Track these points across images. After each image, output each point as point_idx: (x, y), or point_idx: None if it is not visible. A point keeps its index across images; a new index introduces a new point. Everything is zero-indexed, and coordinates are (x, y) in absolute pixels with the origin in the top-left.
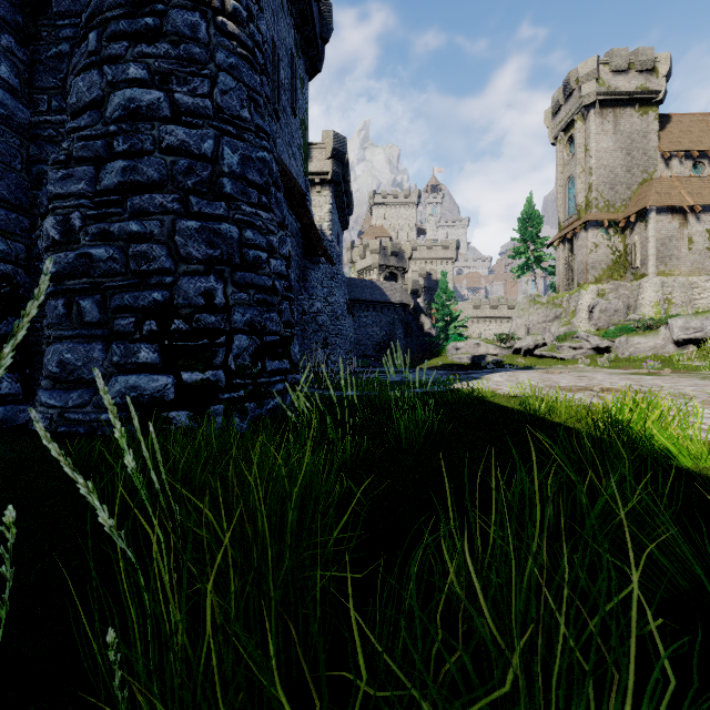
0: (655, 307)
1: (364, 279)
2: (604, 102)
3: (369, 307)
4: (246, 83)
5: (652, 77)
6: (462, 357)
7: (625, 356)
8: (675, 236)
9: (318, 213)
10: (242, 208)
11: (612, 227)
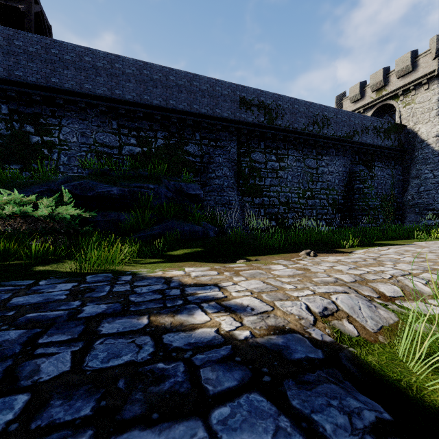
0: None
1: None
2: None
3: None
4: None
5: None
6: None
7: None
8: None
9: None
10: None
11: None
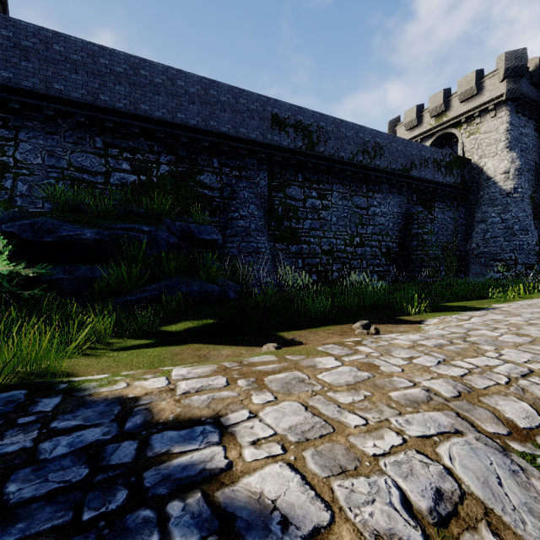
0: None
1: None
2: None
3: None
4: (521, 206)
5: None
6: None
7: None
8: None
9: None
10: (519, 237)
11: None
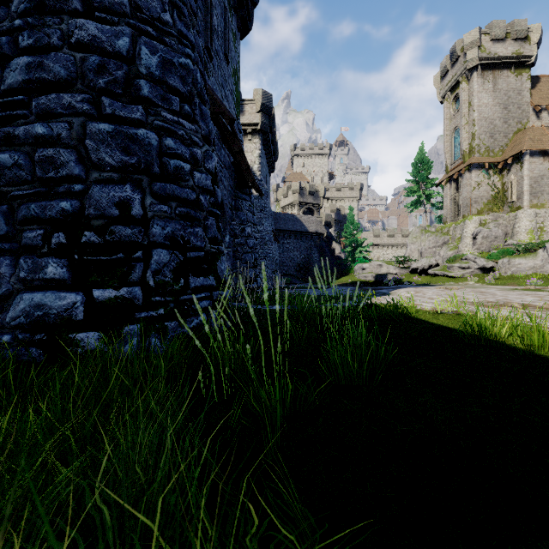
0: (529, 234)
1: (287, 213)
2: (484, 66)
3: (291, 236)
4: None
5: (526, 44)
6: (367, 276)
7: (507, 275)
8: (546, 175)
9: (250, 157)
10: (162, 114)
11: (492, 169)
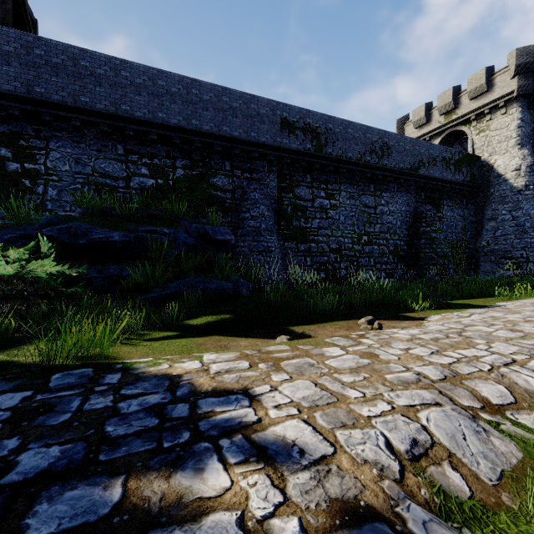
0: None
1: None
2: None
3: None
4: (532, 204)
5: None
6: None
7: None
8: None
9: None
10: (531, 234)
11: None
